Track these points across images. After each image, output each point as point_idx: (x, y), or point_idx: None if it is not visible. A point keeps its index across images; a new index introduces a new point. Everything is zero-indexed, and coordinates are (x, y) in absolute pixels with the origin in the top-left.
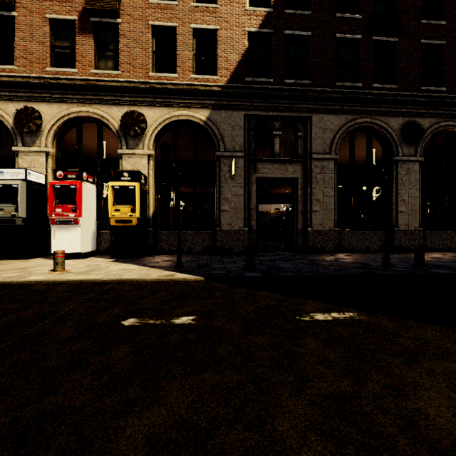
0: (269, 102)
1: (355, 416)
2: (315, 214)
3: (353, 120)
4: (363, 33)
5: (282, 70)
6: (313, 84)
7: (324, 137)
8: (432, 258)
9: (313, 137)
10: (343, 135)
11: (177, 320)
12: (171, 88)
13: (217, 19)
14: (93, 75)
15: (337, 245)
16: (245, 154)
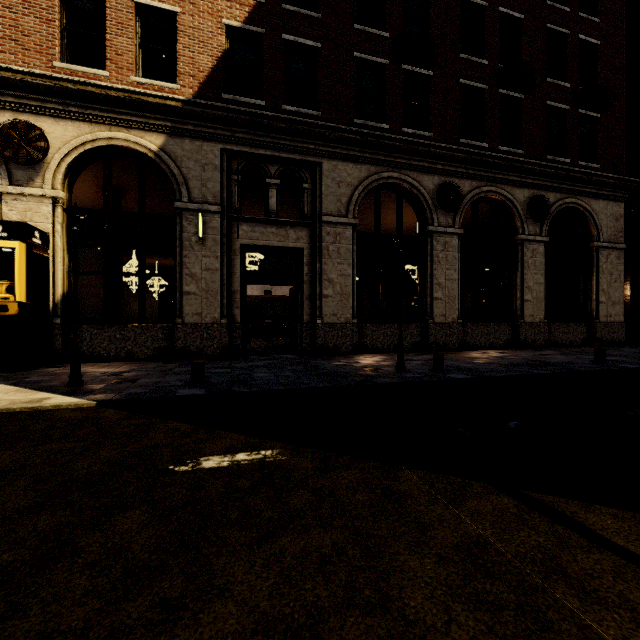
0: (260, 134)
1: None
2: (326, 300)
3: (377, 173)
4: (390, 58)
5: (279, 91)
6: (323, 117)
7: (339, 193)
8: (465, 358)
9: (323, 191)
10: (364, 193)
11: None
12: (94, 92)
13: None
14: None
15: (356, 343)
16: (223, 209)
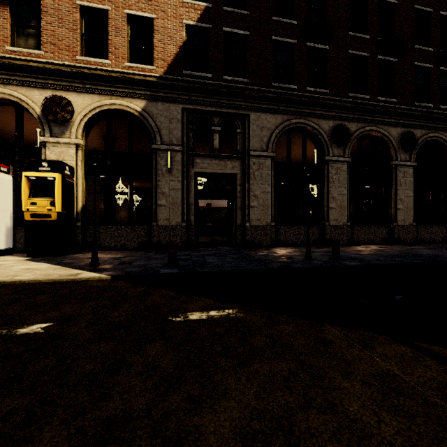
0: (207, 97)
1: (115, 445)
2: (253, 209)
3: (288, 120)
4: (298, 38)
5: (221, 67)
6: (251, 83)
7: (262, 135)
8: (354, 251)
9: (251, 134)
10: (279, 134)
11: (23, 330)
12: (101, 75)
13: (153, 8)
14: (9, 52)
15: (274, 239)
16: (183, 149)
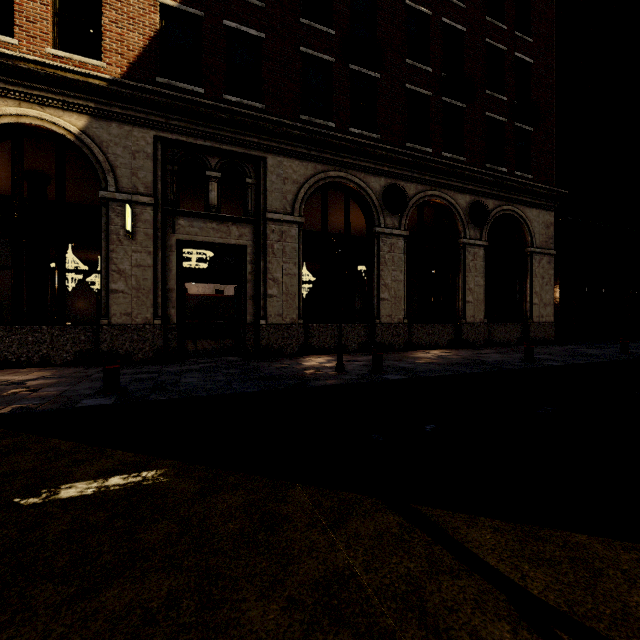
0: (198, 123)
1: None
2: (271, 299)
3: (323, 172)
4: (337, 56)
5: (220, 80)
6: (268, 110)
7: (284, 189)
8: (408, 358)
9: (268, 187)
10: (310, 191)
11: None
12: None
13: None
14: None
15: (302, 344)
16: (157, 201)
